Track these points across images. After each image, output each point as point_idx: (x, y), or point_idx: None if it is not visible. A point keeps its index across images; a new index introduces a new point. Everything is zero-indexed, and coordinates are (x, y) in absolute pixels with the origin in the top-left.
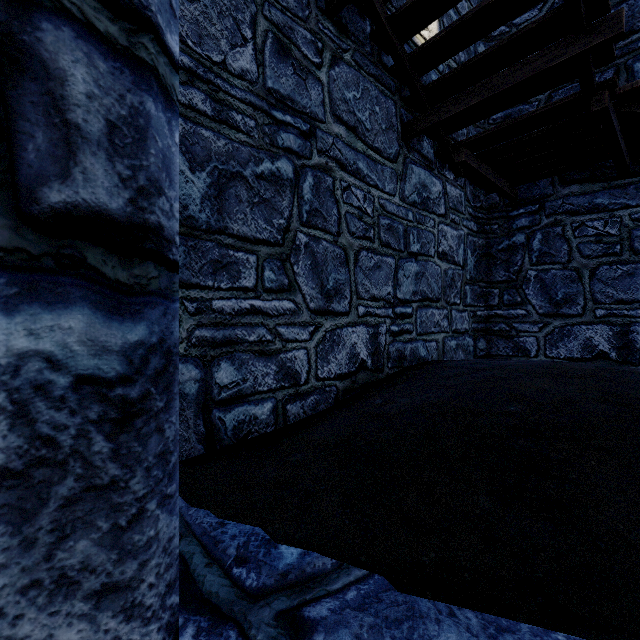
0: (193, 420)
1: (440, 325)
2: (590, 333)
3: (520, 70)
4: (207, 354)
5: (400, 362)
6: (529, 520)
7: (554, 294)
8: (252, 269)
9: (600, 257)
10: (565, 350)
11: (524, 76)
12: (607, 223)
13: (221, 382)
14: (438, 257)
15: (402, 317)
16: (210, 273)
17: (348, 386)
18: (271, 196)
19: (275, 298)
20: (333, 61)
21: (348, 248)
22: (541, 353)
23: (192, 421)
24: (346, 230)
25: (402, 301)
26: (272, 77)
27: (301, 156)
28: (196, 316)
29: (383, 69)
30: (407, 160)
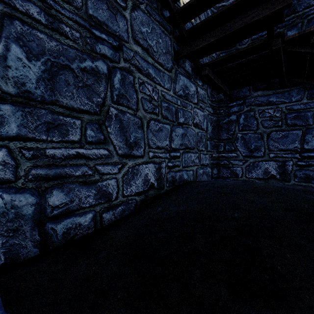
0: (29, 232)
1: (194, 162)
2: (267, 165)
3: (237, 23)
4: (41, 186)
5: (173, 183)
6: (256, 310)
7: (250, 146)
8: (77, 129)
9: (272, 127)
10: (255, 174)
11: (239, 26)
12: (275, 110)
13: (53, 204)
14: (193, 125)
15: (174, 158)
16: (44, 131)
17: (143, 199)
18: (91, 83)
19: (94, 147)
20: (133, 7)
21: (143, 118)
22: (244, 175)
23: (29, 233)
24: (142, 108)
25: (174, 149)
26: (92, 8)
27: (112, 61)
28: (32, 160)
29: (164, 19)
30: (177, 72)
